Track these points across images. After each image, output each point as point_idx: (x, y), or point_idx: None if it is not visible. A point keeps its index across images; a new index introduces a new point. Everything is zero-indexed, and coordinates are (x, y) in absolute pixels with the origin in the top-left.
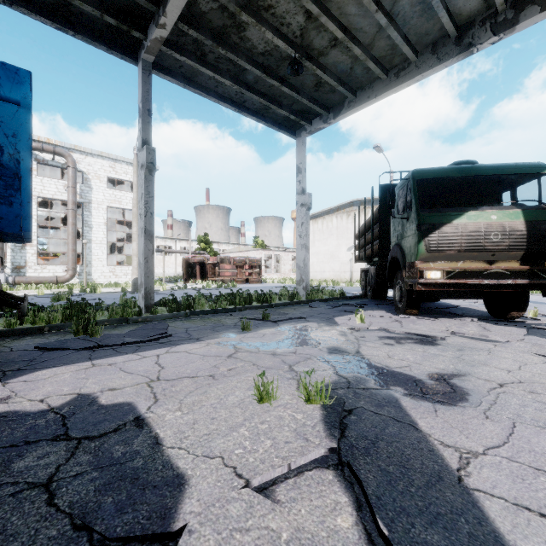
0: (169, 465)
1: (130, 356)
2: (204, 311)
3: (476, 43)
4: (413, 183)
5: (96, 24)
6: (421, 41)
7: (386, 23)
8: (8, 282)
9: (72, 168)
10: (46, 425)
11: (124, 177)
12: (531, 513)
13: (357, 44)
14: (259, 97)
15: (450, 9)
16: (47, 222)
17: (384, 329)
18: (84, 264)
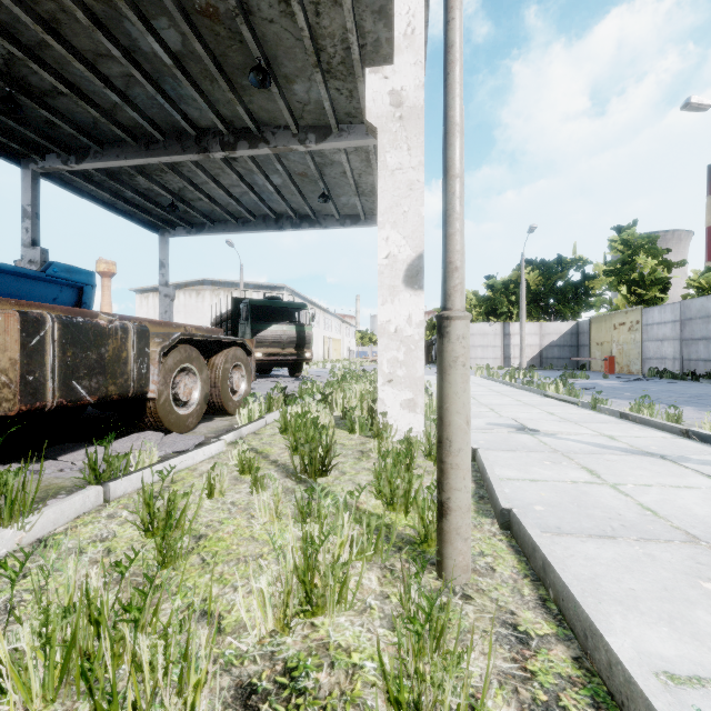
0: None
1: None
2: None
3: (284, 228)
4: (250, 307)
5: None
6: (257, 212)
7: (236, 204)
8: None
9: None
10: None
11: None
12: None
13: (218, 205)
14: (134, 208)
15: (271, 207)
16: None
17: None
18: None
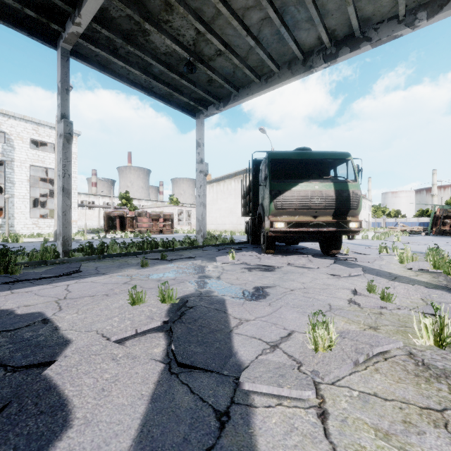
0: (61, 337)
1: (45, 286)
2: (115, 255)
3: (314, 66)
4: (268, 161)
5: (17, 13)
6: (281, 59)
7: (254, 44)
8: None
9: None
10: None
11: (47, 140)
12: (255, 339)
13: (236, 56)
14: (164, 86)
15: (297, 41)
16: None
17: (245, 263)
18: (6, 216)
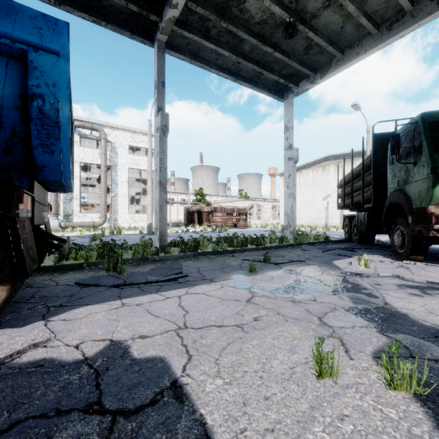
0: None
1: (154, 296)
2: (209, 252)
3: None
4: (423, 126)
5: (122, 14)
6: None
7: None
8: (61, 226)
9: (104, 139)
10: (79, 384)
11: (140, 145)
12: None
13: (351, 1)
14: (253, 65)
15: None
16: (87, 181)
17: (396, 276)
18: (112, 212)
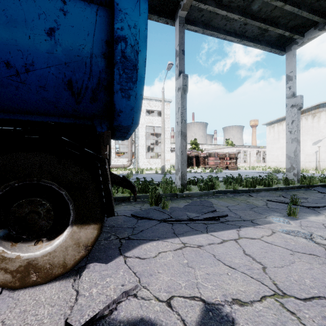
0: None
1: (208, 236)
2: (225, 191)
3: None
4: None
5: (152, 1)
6: None
7: None
8: None
9: None
10: None
11: (154, 109)
12: None
13: None
14: (260, 23)
15: None
16: None
17: None
18: (135, 157)
